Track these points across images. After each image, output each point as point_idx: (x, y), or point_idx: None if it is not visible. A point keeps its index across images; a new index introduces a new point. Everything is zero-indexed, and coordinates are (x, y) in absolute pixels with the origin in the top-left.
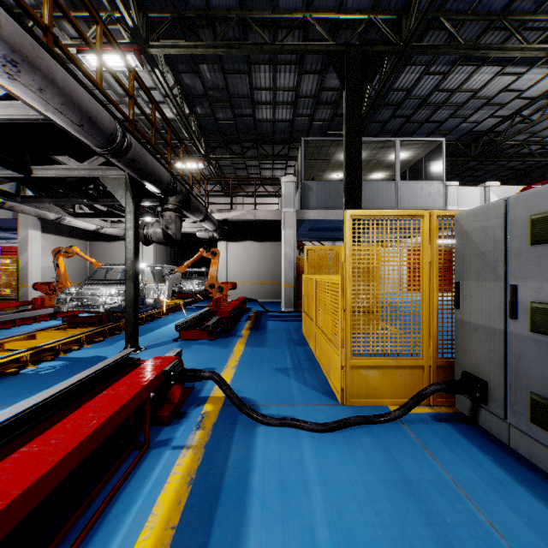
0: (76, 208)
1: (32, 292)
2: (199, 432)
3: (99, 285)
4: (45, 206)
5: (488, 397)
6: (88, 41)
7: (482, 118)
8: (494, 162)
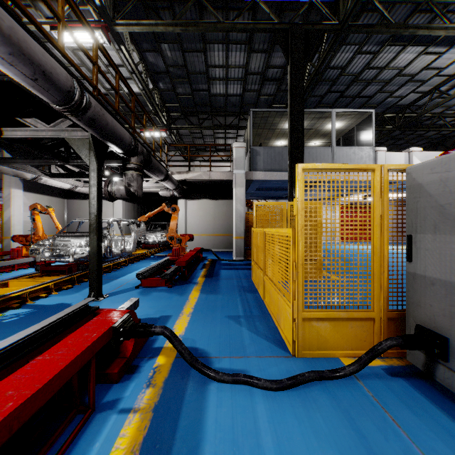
0: (52, 169)
1: (15, 243)
2: (149, 391)
3: (71, 237)
4: (23, 167)
5: (447, 354)
6: (49, 5)
7: (405, 93)
8: (413, 132)
